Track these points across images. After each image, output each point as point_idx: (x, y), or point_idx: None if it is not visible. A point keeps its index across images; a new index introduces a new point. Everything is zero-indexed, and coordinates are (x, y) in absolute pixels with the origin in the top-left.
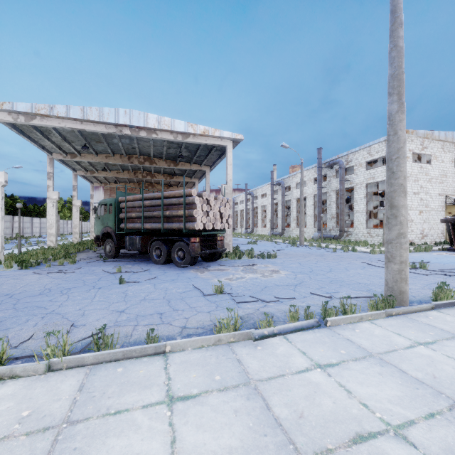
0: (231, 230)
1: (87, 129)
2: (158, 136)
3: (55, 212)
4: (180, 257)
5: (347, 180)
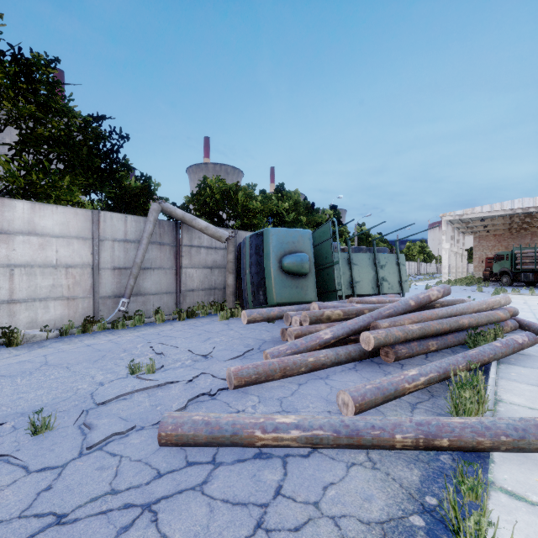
0: None
1: (492, 215)
2: None
3: (455, 259)
4: None
5: None
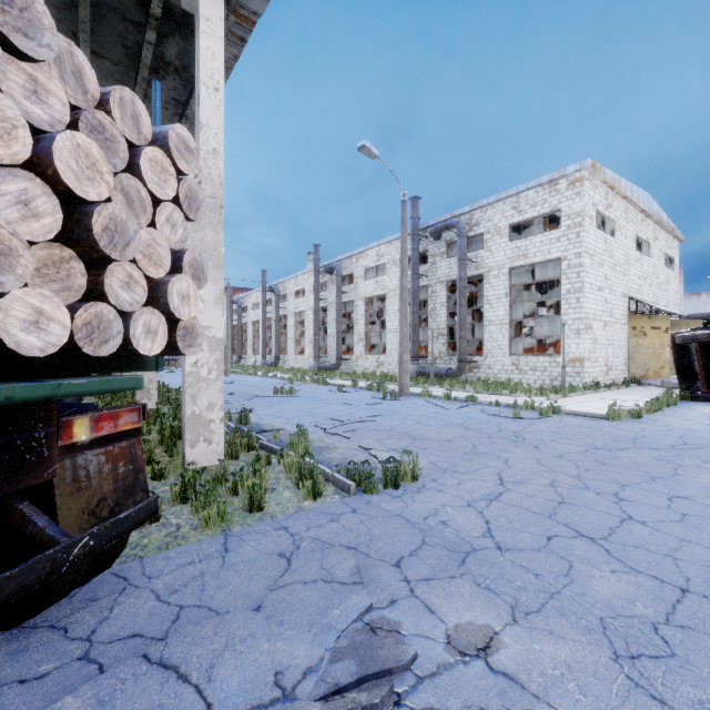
0: (217, 362)
1: None
2: None
3: None
4: None
5: (471, 260)
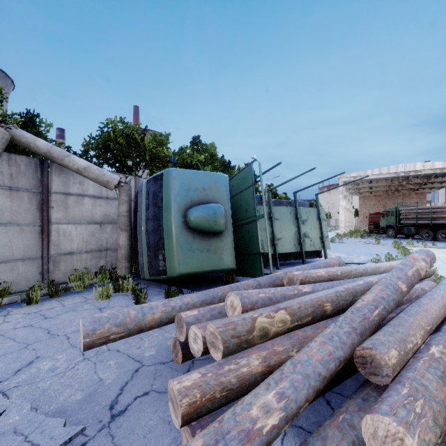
0: None
1: (380, 177)
2: (421, 173)
3: (348, 215)
4: (443, 237)
5: None
